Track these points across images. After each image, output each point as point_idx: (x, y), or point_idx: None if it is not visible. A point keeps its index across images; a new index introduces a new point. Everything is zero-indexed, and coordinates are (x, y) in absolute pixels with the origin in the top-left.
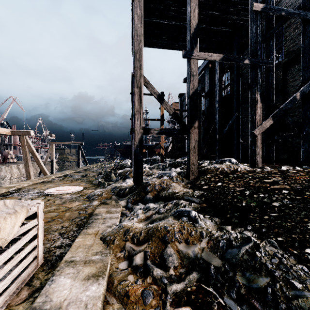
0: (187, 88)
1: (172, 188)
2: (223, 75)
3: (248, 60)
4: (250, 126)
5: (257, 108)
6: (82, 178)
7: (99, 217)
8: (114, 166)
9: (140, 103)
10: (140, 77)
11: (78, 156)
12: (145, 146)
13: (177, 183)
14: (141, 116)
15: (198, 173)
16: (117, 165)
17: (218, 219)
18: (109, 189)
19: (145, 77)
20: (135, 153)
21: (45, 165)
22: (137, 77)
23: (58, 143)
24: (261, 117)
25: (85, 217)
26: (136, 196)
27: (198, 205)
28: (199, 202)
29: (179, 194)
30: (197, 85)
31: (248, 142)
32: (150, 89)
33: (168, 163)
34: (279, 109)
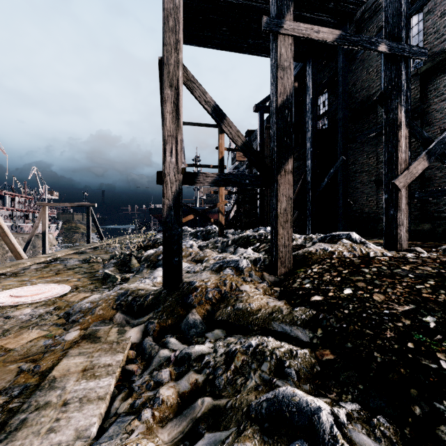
0: (271, 94)
1: (244, 299)
2: (319, 96)
3: (386, 46)
4: (384, 172)
5: (400, 137)
6: (79, 266)
7: (53, 396)
8: (142, 243)
9: (177, 119)
10: (177, 66)
11: (88, 226)
12: (193, 209)
13: (251, 284)
14: (179, 146)
15: (293, 261)
16: (148, 241)
17: (390, 422)
18: (113, 296)
19: (187, 69)
20: (166, 222)
21: (32, 240)
22: (170, 65)
23: (55, 204)
24: (407, 156)
25: (24, 390)
26: (165, 317)
27: (311, 352)
28: (310, 341)
29: (261, 316)
30: (291, 88)
31: (358, 203)
32: (197, 94)
33: (232, 239)
34: (439, 140)
